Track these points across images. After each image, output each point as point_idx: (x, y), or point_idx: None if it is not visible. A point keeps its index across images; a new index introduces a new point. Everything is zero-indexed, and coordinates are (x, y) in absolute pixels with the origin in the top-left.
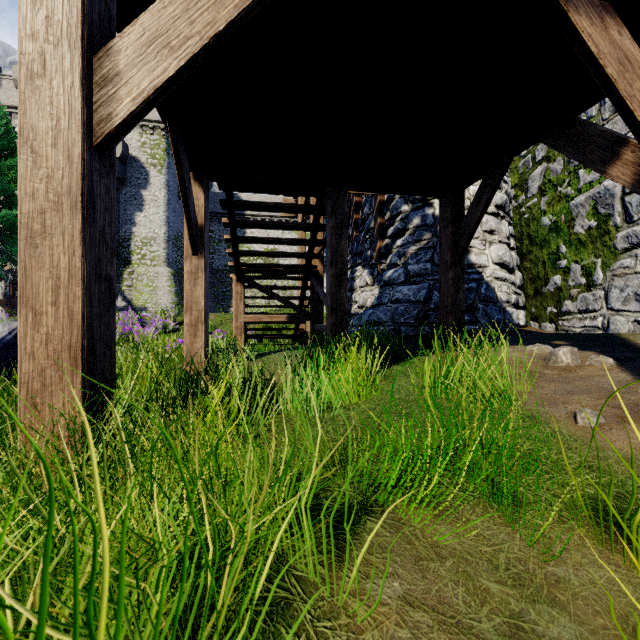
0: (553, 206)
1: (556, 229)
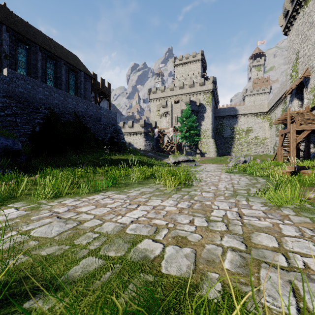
0: None
1: None
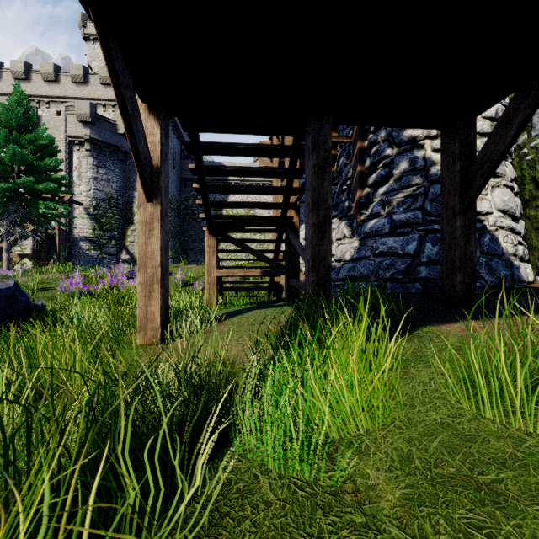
0: None
1: None
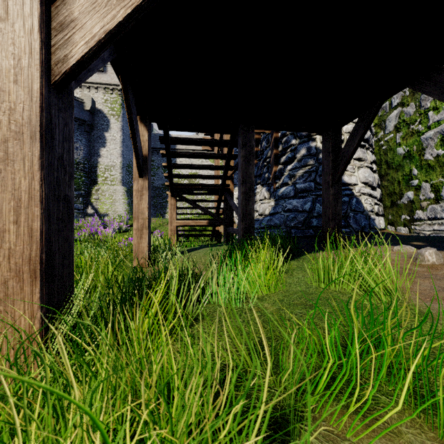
0: (406, 139)
1: (409, 157)
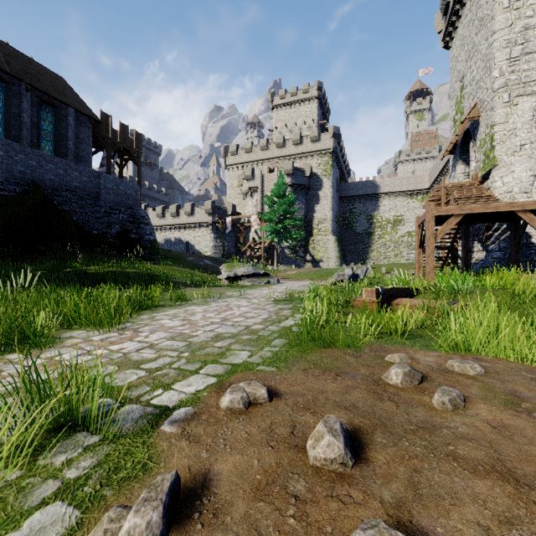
0: None
1: None
